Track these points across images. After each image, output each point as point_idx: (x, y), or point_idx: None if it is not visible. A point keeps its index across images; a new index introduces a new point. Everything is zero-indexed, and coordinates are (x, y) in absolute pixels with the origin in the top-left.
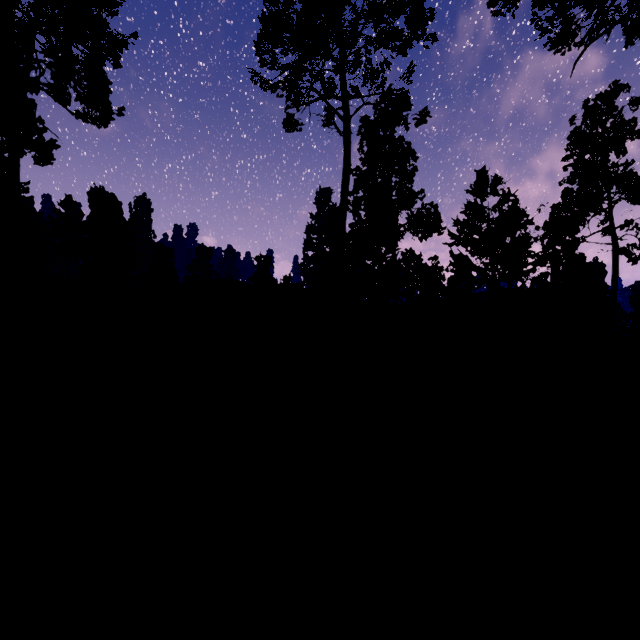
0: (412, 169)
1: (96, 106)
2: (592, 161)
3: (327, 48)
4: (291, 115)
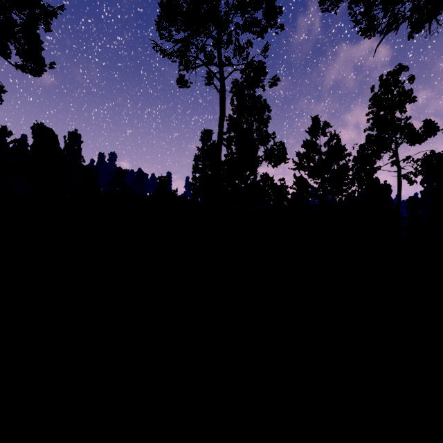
0: (267, 118)
1: (31, 59)
2: (385, 116)
3: (208, 29)
4: (182, 75)
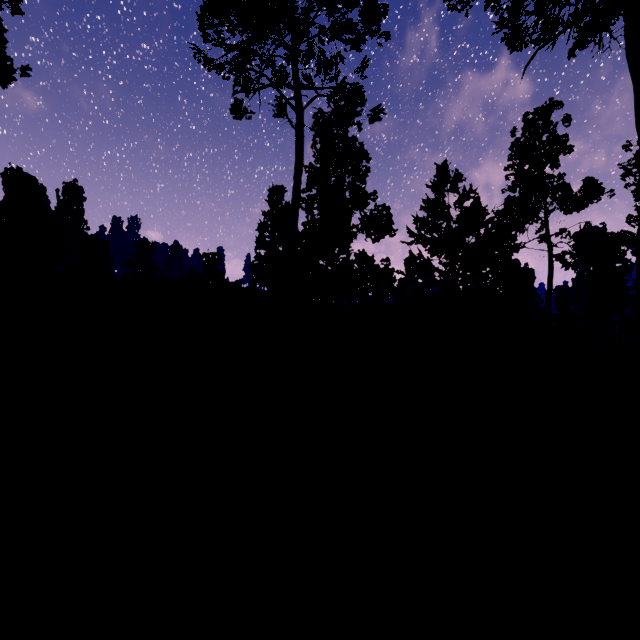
0: (365, 170)
1: None
2: (531, 171)
3: (278, 32)
4: (239, 100)
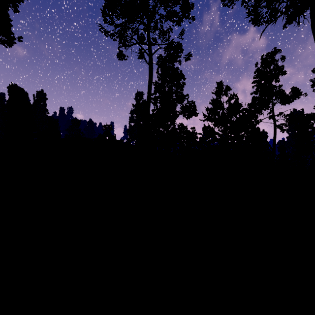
0: (183, 84)
1: (2, 33)
2: (265, 84)
3: (140, 17)
4: (121, 51)
